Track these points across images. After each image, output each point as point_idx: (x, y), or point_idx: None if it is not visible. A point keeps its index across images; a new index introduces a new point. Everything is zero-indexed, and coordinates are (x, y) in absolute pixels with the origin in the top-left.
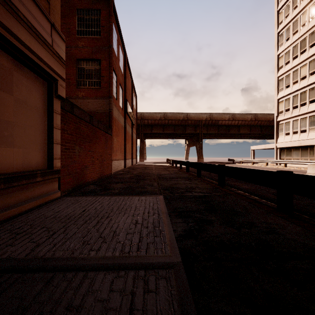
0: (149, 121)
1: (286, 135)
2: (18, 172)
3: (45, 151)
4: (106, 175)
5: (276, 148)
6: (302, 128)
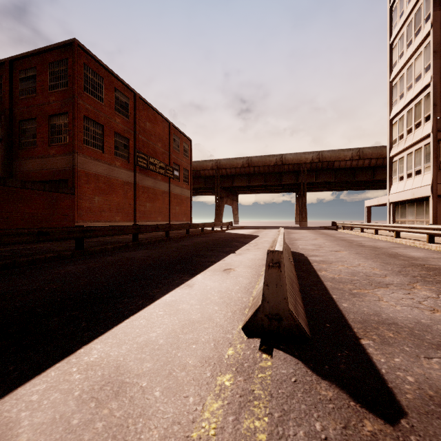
0: (228, 170)
1: (400, 181)
2: None
3: None
4: None
5: (388, 203)
6: (416, 166)
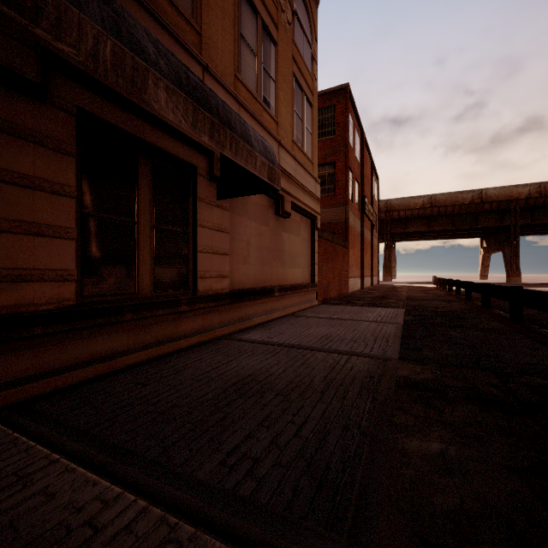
0: (401, 212)
1: None
2: (301, 283)
3: (309, 270)
4: (343, 294)
5: None
6: None
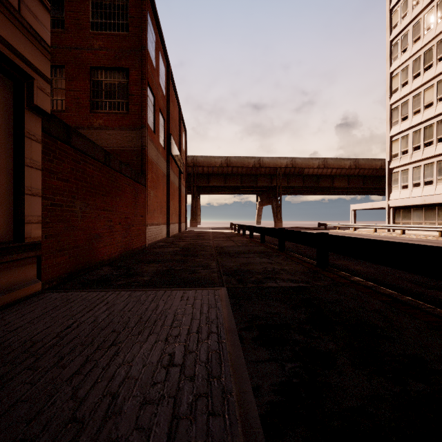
0: (205, 168)
1: (403, 189)
2: None
3: (8, 209)
4: (136, 249)
5: (388, 207)
6: (427, 178)
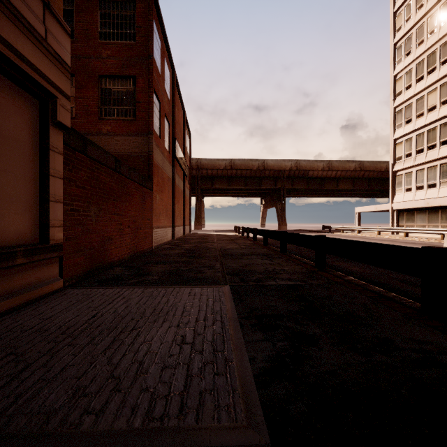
0: (209, 171)
1: (407, 192)
2: None
3: (35, 214)
4: (143, 251)
5: (392, 210)
6: (430, 181)
